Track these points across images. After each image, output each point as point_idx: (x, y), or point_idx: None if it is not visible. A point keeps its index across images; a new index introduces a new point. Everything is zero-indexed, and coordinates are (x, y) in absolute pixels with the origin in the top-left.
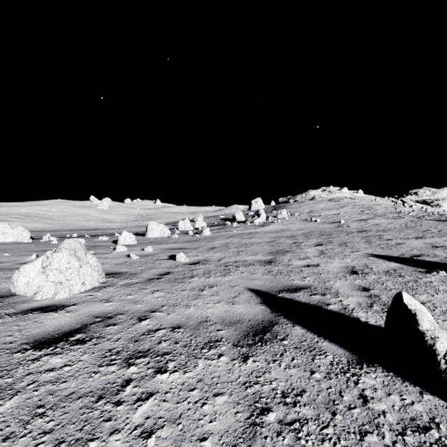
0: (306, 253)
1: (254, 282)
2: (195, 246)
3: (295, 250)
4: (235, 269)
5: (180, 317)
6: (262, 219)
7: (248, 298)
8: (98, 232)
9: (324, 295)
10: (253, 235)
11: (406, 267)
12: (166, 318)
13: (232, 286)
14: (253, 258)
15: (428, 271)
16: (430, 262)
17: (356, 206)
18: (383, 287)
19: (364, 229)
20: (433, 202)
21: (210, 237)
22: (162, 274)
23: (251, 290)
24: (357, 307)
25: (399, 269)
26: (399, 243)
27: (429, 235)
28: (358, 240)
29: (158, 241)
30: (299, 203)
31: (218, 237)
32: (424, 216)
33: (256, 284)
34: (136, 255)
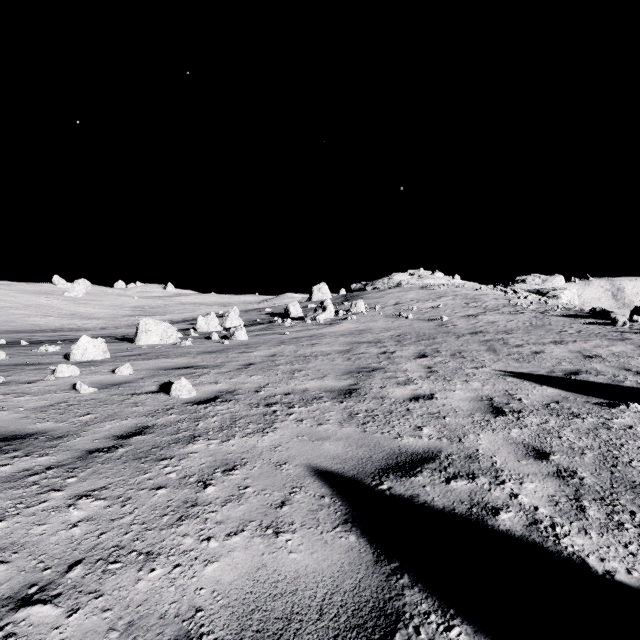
0: (407, 373)
1: (324, 447)
2: (218, 361)
3: (386, 366)
4: (286, 413)
5: (106, 624)
6: (330, 314)
7: (315, 505)
8: (55, 335)
9: (474, 479)
10: (317, 339)
11: (571, 396)
12: (55, 636)
13: (278, 464)
14: (319, 385)
15: (611, 403)
16: (600, 385)
17: (458, 296)
18: (565, 445)
19: (478, 329)
20: (549, 292)
21: (247, 343)
22: (126, 433)
23: (320, 473)
24: (558, 515)
25: (564, 401)
26: (535, 351)
27: (570, 339)
28: (477, 347)
29: (154, 352)
30: (380, 291)
31: (259, 343)
32: (548, 310)
33: (329, 454)
34: (94, 384)
